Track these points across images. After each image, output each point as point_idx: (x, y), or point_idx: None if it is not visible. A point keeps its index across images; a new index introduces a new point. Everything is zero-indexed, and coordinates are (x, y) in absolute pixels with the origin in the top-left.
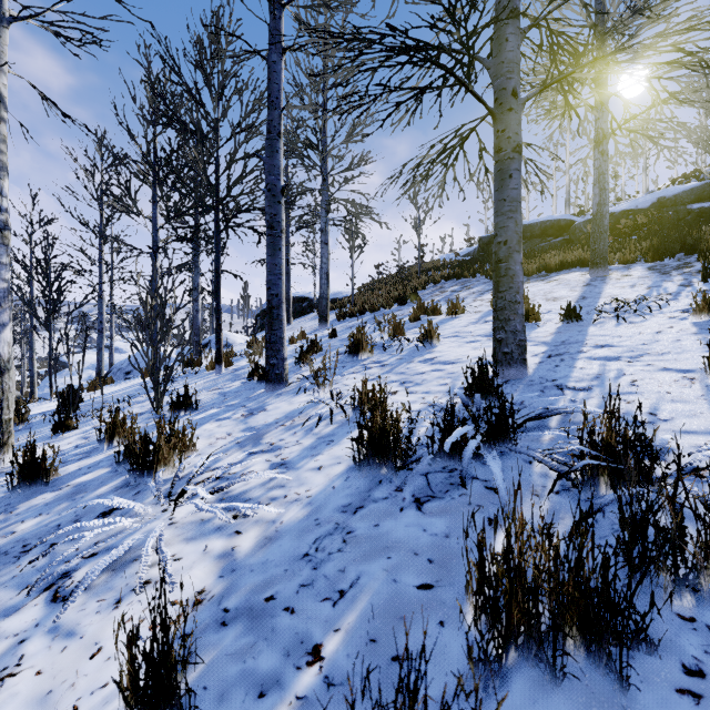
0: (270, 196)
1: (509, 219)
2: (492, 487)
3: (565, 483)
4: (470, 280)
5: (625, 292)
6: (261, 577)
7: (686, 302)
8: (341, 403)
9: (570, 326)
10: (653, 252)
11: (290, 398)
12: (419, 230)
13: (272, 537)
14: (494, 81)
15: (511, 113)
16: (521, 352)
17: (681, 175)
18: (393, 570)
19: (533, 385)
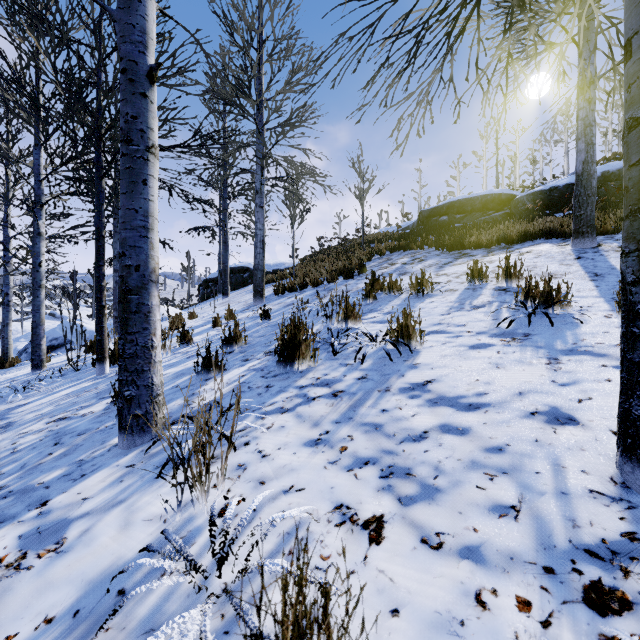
0: (124, 82)
1: None
2: None
3: None
4: (419, 251)
5: None
6: None
7: None
8: None
9: None
10: None
11: (136, 494)
12: (363, 199)
13: None
14: None
15: None
16: None
17: (603, 158)
18: None
19: None
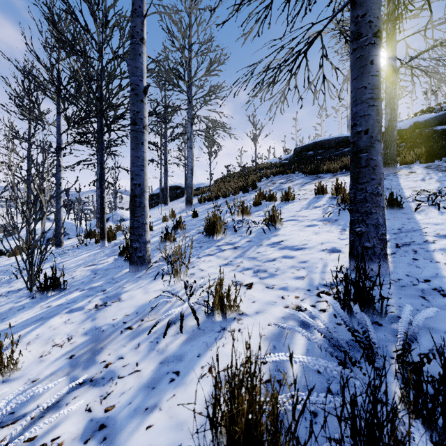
0: (133, 95)
1: (371, 106)
2: None
3: None
4: (292, 175)
5: (420, 184)
6: None
7: None
8: (192, 305)
9: (395, 213)
10: (426, 156)
11: (147, 284)
12: (256, 141)
13: None
14: None
15: None
16: (383, 246)
17: (420, 110)
18: None
19: (405, 287)
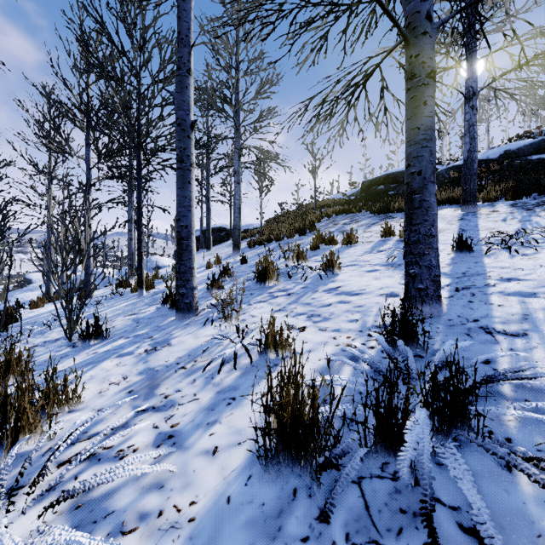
0: (179, 131)
1: (424, 148)
2: (470, 528)
3: None
4: (357, 214)
5: (500, 225)
6: None
7: None
8: (245, 344)
9: (464, 257)
10: (513, 192)
11: (196, 330)
12: (315, 174)
13: None
14: (406, 6)
15: (426, 37)
16: (436, 288)
17: (516, 135)
18: None
19: (454, 326)
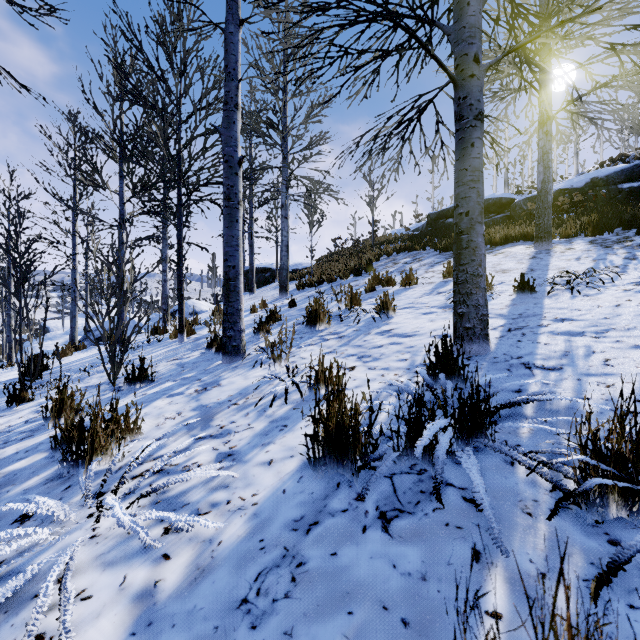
0: (227, 168)
1: (471, 189)
2: (471, 499)
3: (560, 496)
4: (421, 252)
5: (571, 264)
6: (182, 639)
7: (636, 274)
8: (296, 381)
9: (525, 298)
10: (593, 227)
11: (245, 372)
12: (373, 206)
13: (205, 567)
14: (454, 47)
15: (473, 80)
16: (484, 327)
17: (609, 159)
18: (355, 638)
19: (497, 363)
